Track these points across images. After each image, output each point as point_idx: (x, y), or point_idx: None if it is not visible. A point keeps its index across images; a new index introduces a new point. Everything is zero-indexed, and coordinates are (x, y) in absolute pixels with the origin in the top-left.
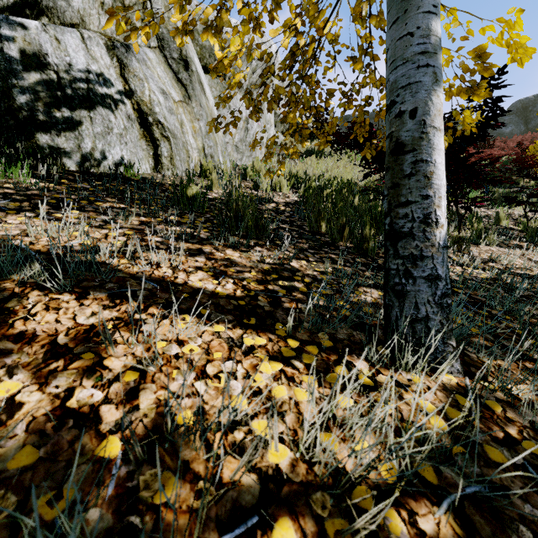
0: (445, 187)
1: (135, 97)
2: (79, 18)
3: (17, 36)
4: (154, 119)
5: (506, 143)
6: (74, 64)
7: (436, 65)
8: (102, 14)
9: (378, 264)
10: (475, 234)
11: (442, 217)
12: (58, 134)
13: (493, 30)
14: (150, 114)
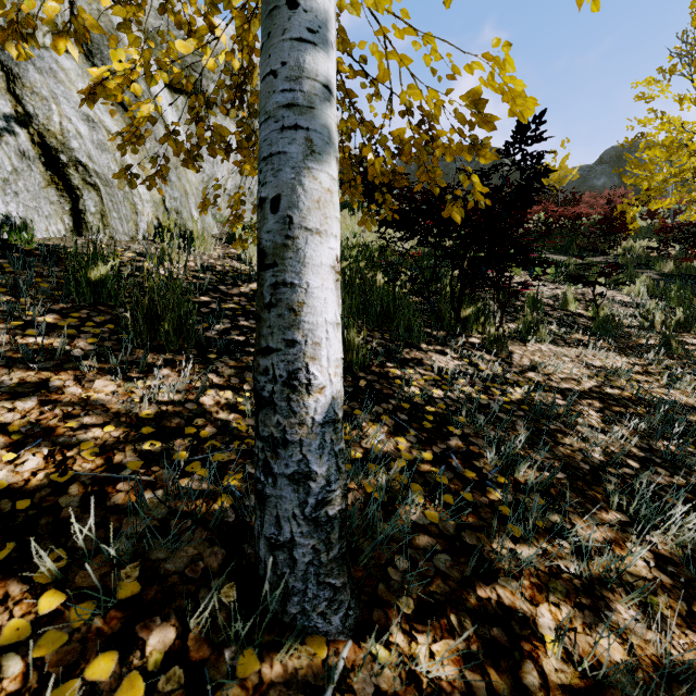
0: (329, 324)
1: (36, 125)
2: None
3: None
4: (70, 158)
5: (596, 199)
6: None
7: (313, 126)
8: None
9: (358, 387)
10: (524, 328)
11: (322, 374)
12: None
13: (483, 70)
14: (64, 151)
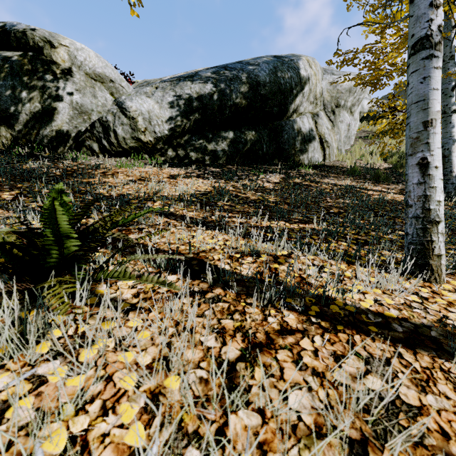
0: None
1: (319, 133)
2: (303, 110)
3: (296, 125)
4: (324, 140)
5: None
6: (306, 128)
7: (454, 138)
8: (309, 105)
9: None
10: None
11: (455, 170)
12: (303, 153)
13: None
14: (323, 138)
